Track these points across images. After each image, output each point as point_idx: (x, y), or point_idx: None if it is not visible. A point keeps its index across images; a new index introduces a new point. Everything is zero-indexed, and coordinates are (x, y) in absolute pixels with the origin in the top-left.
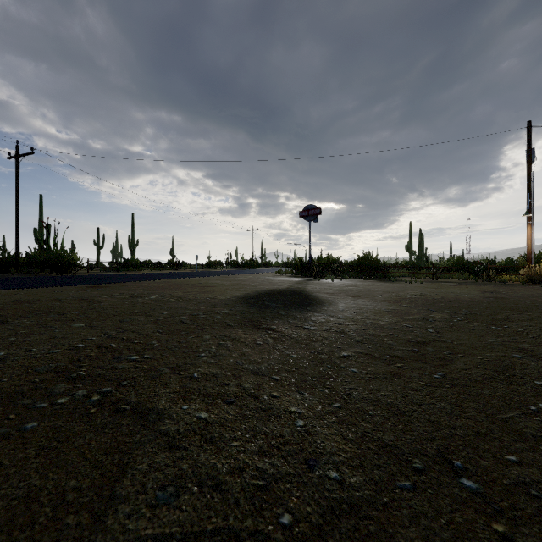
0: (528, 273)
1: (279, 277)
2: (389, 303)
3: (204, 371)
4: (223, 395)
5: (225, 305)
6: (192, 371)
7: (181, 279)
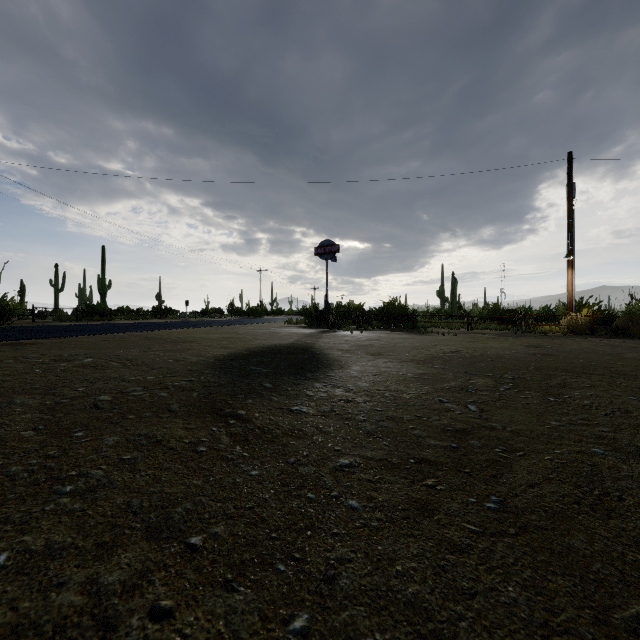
0: (569, 323)
1: (287, 328)
2: (417, 364)
3: (33, 542)
4: (26, 632)
5: (189, 372)
6: (3, 546)
7: (157, 331)
